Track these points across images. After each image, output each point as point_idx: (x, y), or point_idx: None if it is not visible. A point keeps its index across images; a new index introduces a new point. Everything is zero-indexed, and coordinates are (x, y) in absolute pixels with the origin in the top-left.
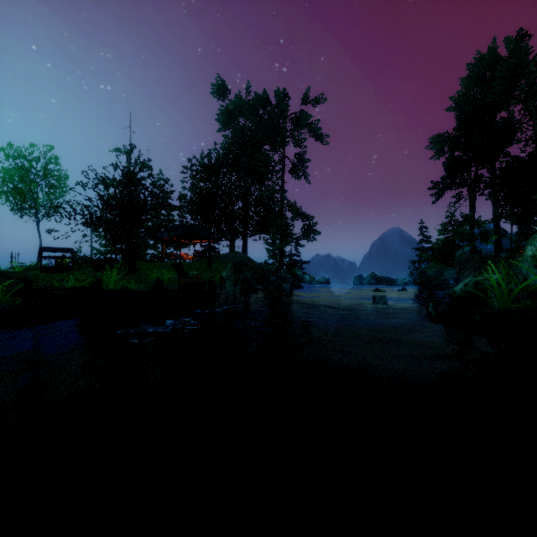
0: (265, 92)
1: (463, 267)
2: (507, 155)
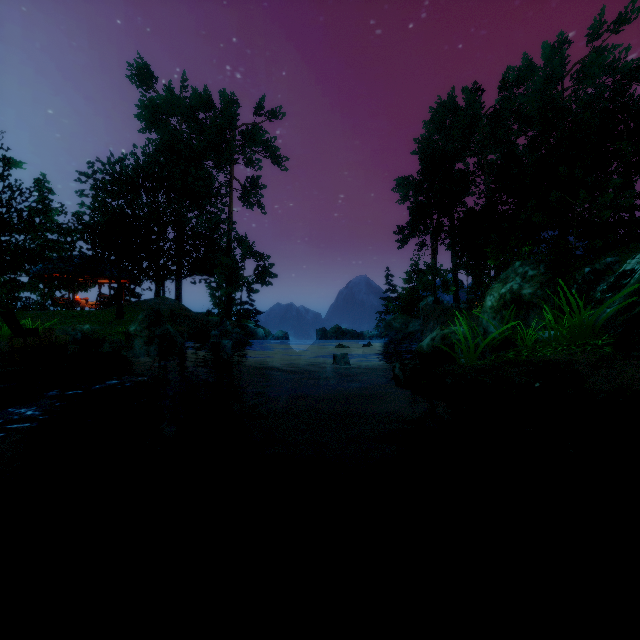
0: (207, 91)
1: (427, 318)
2: (464, 206)
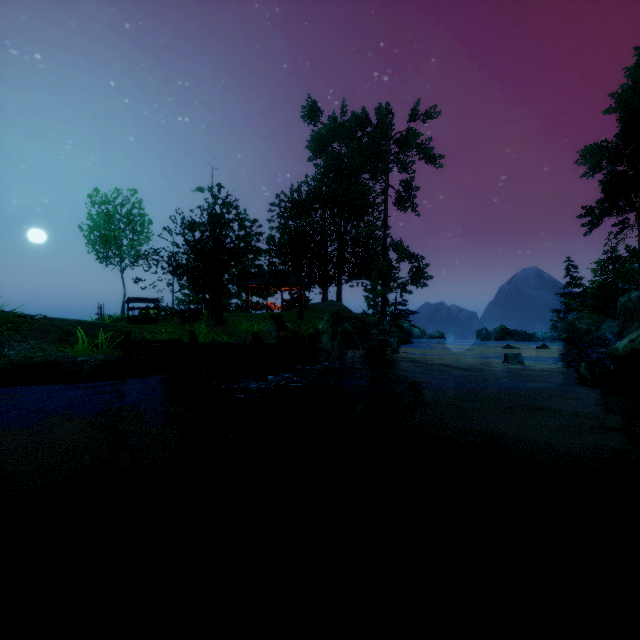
0: (364, 110)
1: (629, 318)
2: None
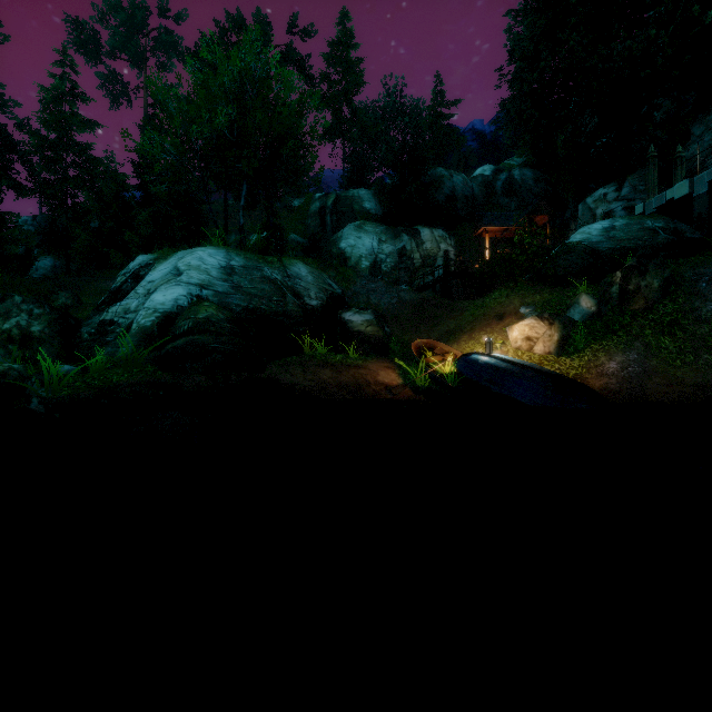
0: None
1: None
2: None
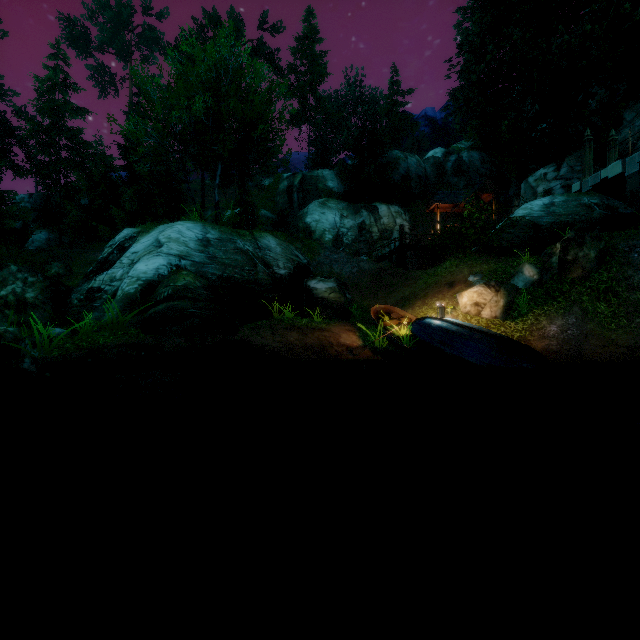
0: None
1: None
2: None
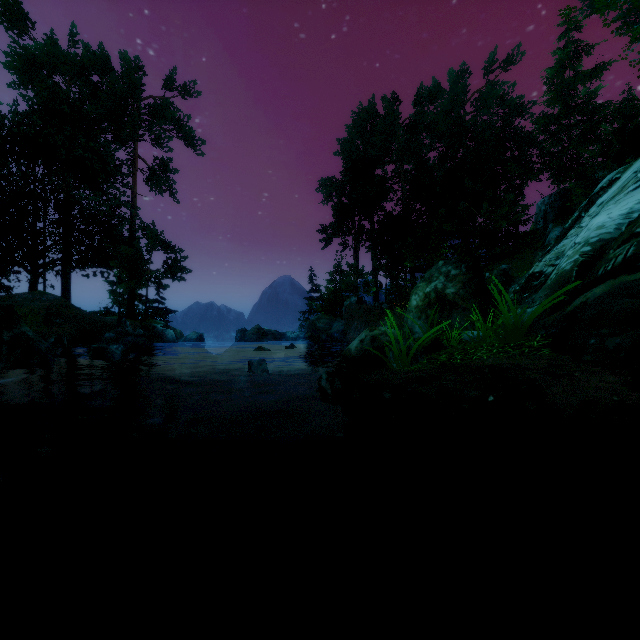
0: (103, 50)
1: (351, 318)
2: (384, 210)
